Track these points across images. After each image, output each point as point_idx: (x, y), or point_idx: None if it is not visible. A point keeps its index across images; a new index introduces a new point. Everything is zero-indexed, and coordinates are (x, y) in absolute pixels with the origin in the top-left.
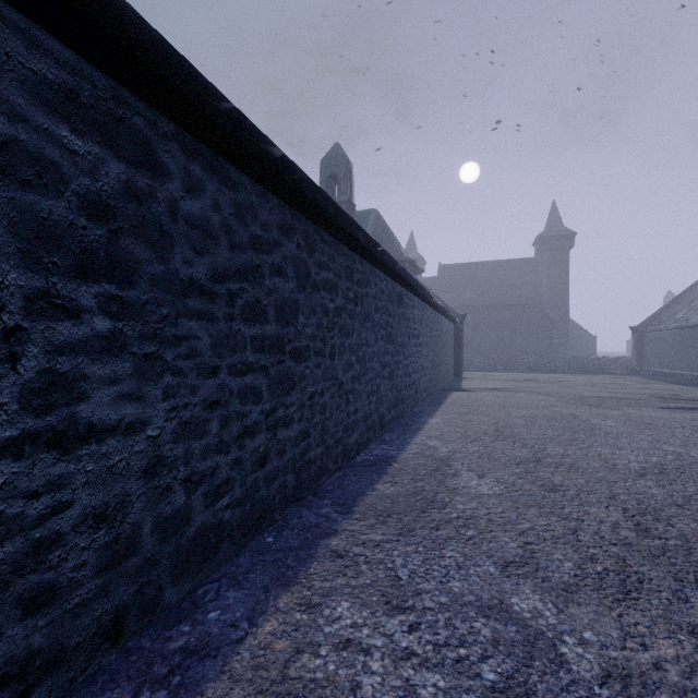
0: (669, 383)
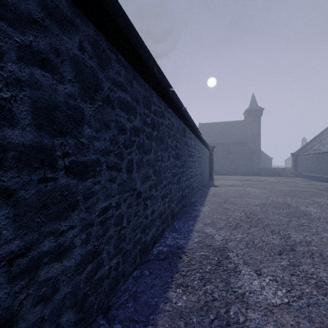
0: (318, 181)
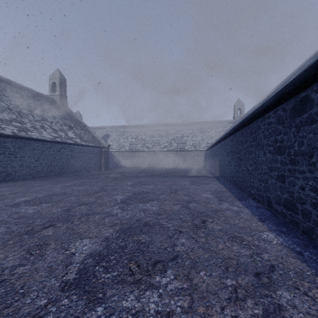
0: None
